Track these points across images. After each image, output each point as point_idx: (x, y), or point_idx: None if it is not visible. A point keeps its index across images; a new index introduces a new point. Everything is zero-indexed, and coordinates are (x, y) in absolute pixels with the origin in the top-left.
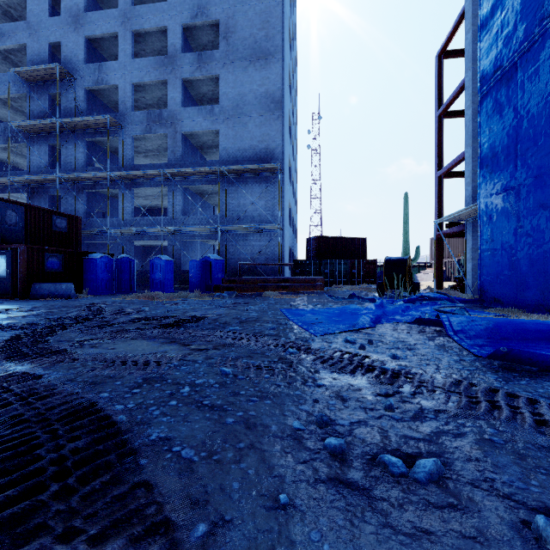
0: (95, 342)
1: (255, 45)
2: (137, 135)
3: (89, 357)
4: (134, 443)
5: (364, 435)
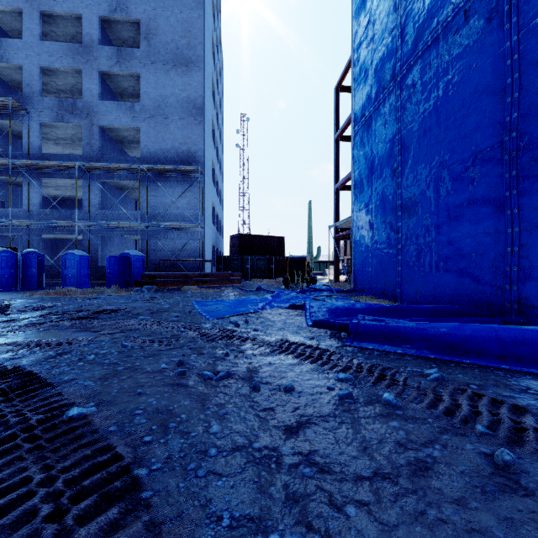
0: (6, 334)
1: (177, 51)
2: (46, 122)
3: (4, 343)
4: (52, 381)
5: (202, 367)
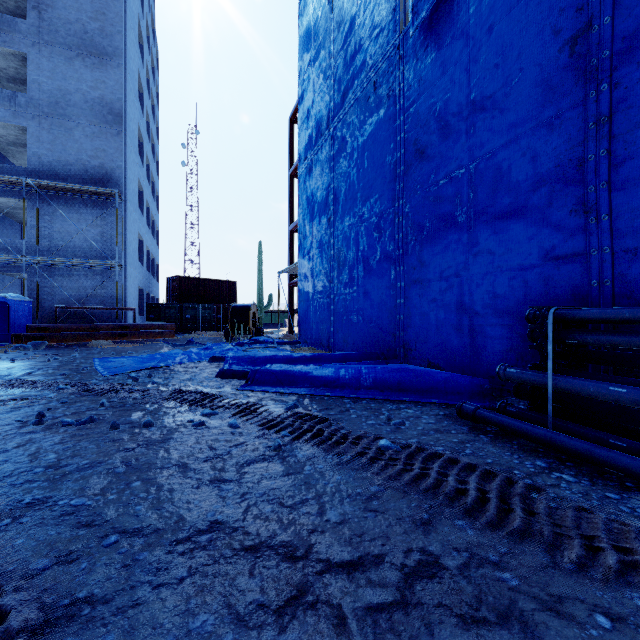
0: None
1: (85, 36)
2: None
3: None
4: None
5: (67, 417)
